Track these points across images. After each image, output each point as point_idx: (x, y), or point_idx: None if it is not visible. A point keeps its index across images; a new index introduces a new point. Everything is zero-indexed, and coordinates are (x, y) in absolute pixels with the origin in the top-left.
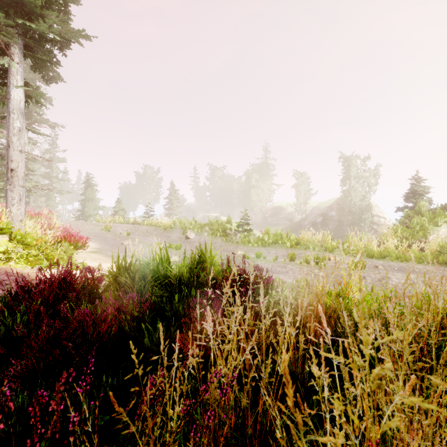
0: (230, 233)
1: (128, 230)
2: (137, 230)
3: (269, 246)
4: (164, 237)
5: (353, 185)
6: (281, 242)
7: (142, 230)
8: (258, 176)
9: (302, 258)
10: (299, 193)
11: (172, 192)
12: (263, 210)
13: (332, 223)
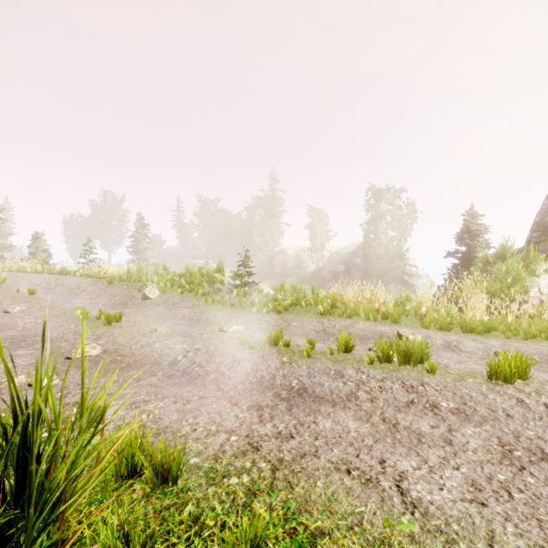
0: (222, 289)
1: (41, 284)
2: (60, 285)
3: (286, 311)
4: (105, 297)
5: (381, 225)
6: (306, 304)
7: (69, 284)
8: (262, 212)
9: (372, 349)
10: (315, 235)
11: (139, 228)
12: (270, 256)
13: (356, 273)
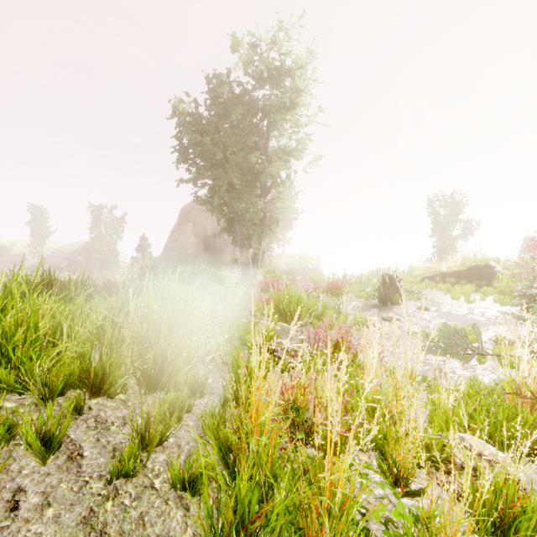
0: None
1: None
2: None
3: None
4: None
5: (101, 232)
6: None
7: None
8: None
9: None
10: (35, 231)
11: None
12: None
13: (79, 267)
